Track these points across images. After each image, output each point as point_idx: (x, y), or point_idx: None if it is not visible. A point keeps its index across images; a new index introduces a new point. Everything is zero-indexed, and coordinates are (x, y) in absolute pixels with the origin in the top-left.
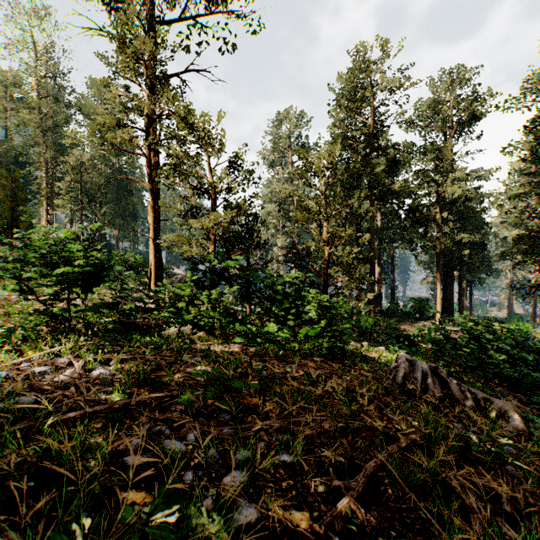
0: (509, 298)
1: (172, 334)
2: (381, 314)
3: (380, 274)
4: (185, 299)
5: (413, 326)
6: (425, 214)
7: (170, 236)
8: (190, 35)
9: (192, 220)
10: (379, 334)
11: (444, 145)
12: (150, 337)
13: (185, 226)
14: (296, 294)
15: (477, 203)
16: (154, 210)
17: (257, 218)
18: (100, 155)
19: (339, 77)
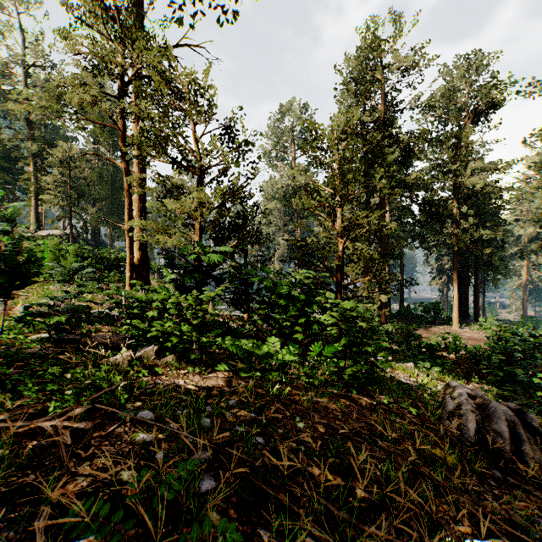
0: (523, 300)
1: (121, 362)
2: (391, 317)
3: (389, 275)
4: (157, 305)
5: (427, 331)
6: (441, 209)
7: (139, 222)
8: (181, 5)
9: (168, 201)
10: (398, 344)
11: (463, 132)
12: (82, 368)
13: (164, 213)
14: (305, 299)
15: (496, 198)
16: (129, 194)
17: (256, 208)
18: (94, 150)
19: (347, 59)
